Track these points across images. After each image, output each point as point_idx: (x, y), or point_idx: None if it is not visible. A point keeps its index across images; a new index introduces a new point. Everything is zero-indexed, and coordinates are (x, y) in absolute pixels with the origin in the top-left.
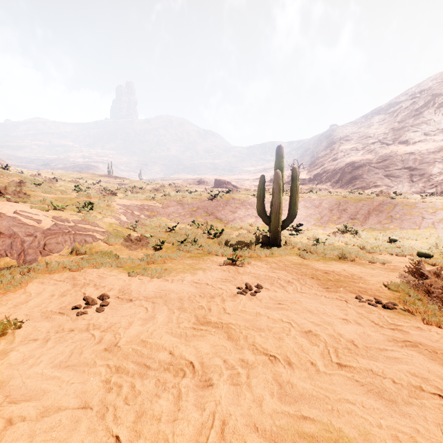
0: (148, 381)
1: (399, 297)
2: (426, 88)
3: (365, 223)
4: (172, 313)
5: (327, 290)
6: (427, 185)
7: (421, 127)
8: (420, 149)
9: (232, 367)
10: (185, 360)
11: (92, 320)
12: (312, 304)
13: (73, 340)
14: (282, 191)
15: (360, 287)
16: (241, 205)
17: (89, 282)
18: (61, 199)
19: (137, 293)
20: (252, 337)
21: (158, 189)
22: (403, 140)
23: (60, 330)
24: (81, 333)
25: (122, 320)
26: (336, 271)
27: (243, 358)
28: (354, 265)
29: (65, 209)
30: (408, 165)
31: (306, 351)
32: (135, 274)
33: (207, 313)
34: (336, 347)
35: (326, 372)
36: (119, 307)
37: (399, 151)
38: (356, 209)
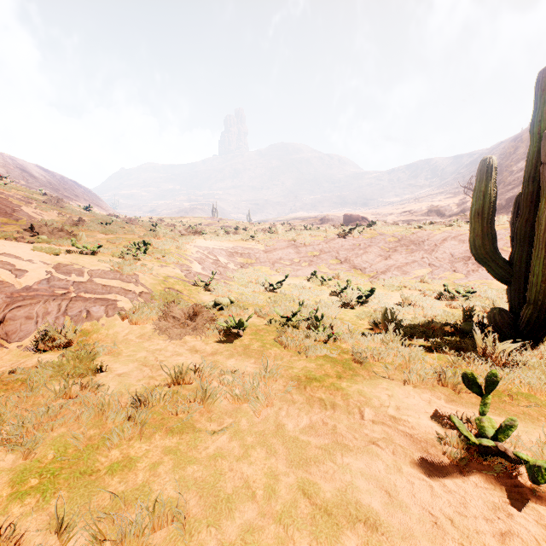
0: None
1: None
2: None
3: None
4: None
5: None
6: None
7: None
8: None
9: None
10: None
11: None
12: None
13: None
14: None
15: None
16: (399, 245)
17: None
18: (116, 240)
19: None
20: None
21: (266, 229)
22: None
23: None
24: None
25: None
26: None
27: None
28: None
29: (101, 253)
30: None
31: None
32: None
33: None
34: None
35: None
36: None
37: None
38: None
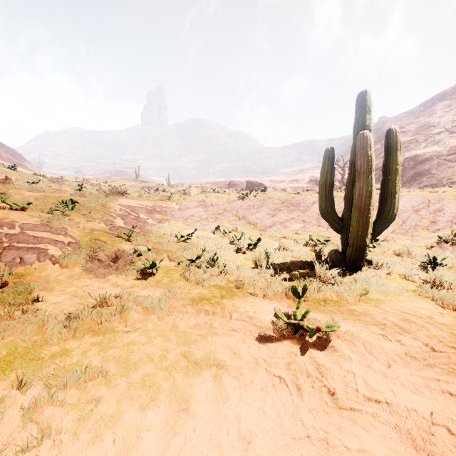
0: None
1: None
2: None
3: None
4: None
5: None
6: None
7: None
8: None
9: None
10: None
11: None
12: None
13: None
14: (373, 169)
15: None
16: (282, 206)
17: None
18: (44, 198)
19: None
20: None
21: (182, 191)
22: None
23: None
24: None
25: None
26: None
27: None
28: None
29: (31, 209)
30: None
31: None
32: None
33: None
34: None
35: None
36: None
37: None
38: None
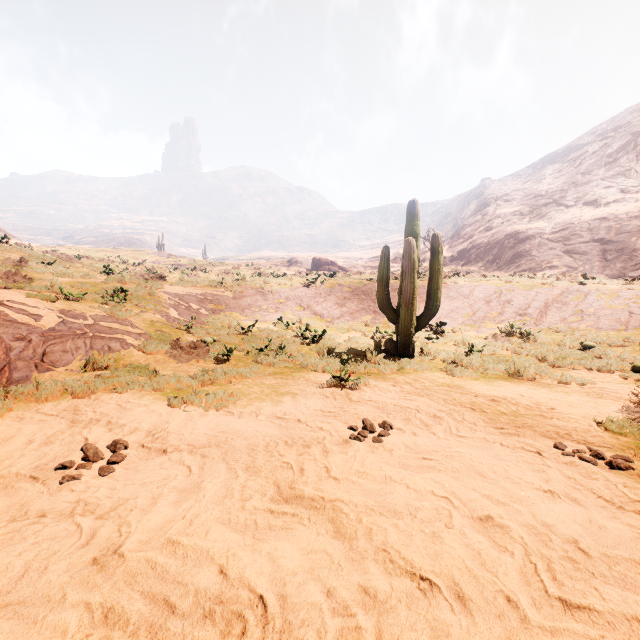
0: None
1: (630, 446)
2: (624, 124)
3: (541, 321)
4: (234, 477)
5: (501, 431)
6: (628, 266)
7: (616, 180)
8: (616, 213)
9: (345, 610)
10: (249, 591)
11: (86, 492)
12: (481, 459)
13: (37, 540)
14: (416, 270)
15: (557, 426)
16: (353, 295)
17: (100, 418)
18: (80, 285)
19: (177, 438)
20: (382, 532)
21: (229, 272)
22: (590, 199)
23: (20, 515)
24: (58, 521)
25: (140, 492)
26: (510, 398)
27: (366, 584)
28: (536, 387)
29: (83, 299)
30: (598, 235)
31: (492, 569)
32: (179, 403)
33: (296, 477)
34: (546, 555)
35: (543, 625)
36: (141, 465)
37: (584, 216)
38: (527, 300)
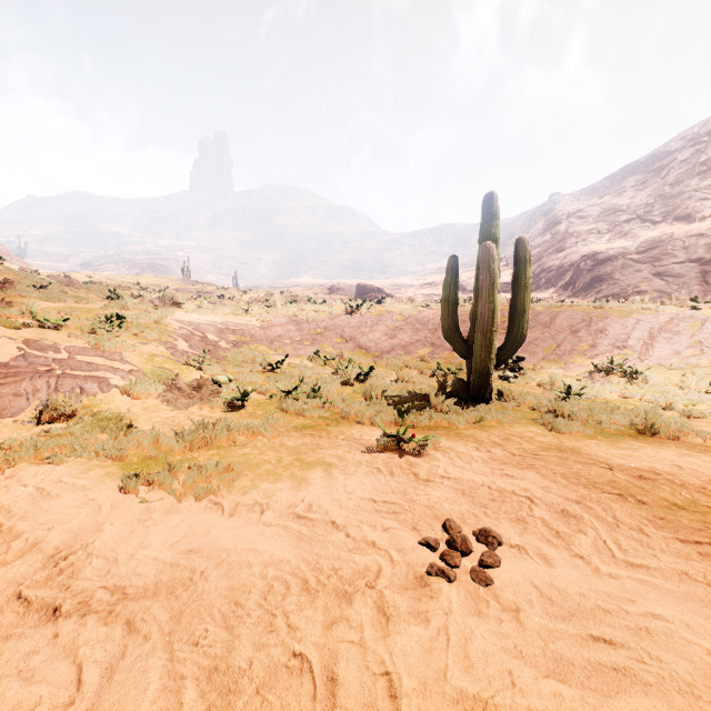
0: None
1: None
2: None
3: (646, 355)
4: None
5: (700, 551)
6: None
7: None
8: None
9: None
10: None
11: None
12: None
13: None
14: (497, 286)
15: None
16: (405, 324)
17: None
18: (71, 311)
19: (102, 570)
20: None
21: (260, 299)
22: (681, 214)
23: None
24: None
25: None
26: (663, 472)
27: None
28: (690, 452)
29: (65, 327)
30: (696, 255)
31: None
32: (137, 486)
33: None
34: None
35: None
36: None
37: (676, 233)
38: (625, 329)
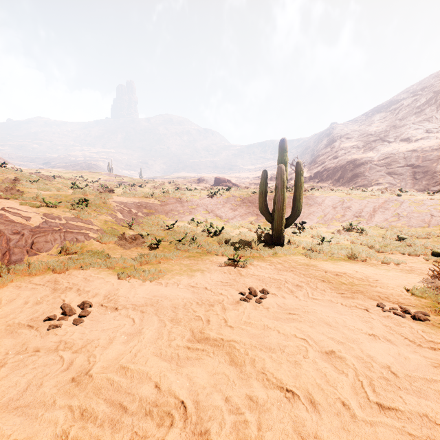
0: (120, 436)
1: (428, 305)
2: (428, 86)
3: (370, 221)
4: (163, 326)
5: (342, 296)
6: (431, 183)
7: (423, 124)
8: (423, 147)
9: (237, 410)
10: (175, 399)
11: (65, 335)
12: (328, 313)
13: (35, 366)
14: (285, 186)
15: (379, 292)
16: (242, 203)
17: (72, 286)
18: (56, 196)
19: (125, 300)
20: (261, 361)
21: (157, 187)
22: (404, 137)
23: (22, 350)
24: (47, 354)
25: (101, 335)
26: (348, 273)
27: (251, 394)
28: (366, 266)
29: (58, 206)
30: (410, 162)
31: (333, 384)
32: (125, 277)
33: (205, 326)
34: (369, 376)
35: (365, 419)
36: (101, 318)
37: (401, 149)
38: (361, 206)
